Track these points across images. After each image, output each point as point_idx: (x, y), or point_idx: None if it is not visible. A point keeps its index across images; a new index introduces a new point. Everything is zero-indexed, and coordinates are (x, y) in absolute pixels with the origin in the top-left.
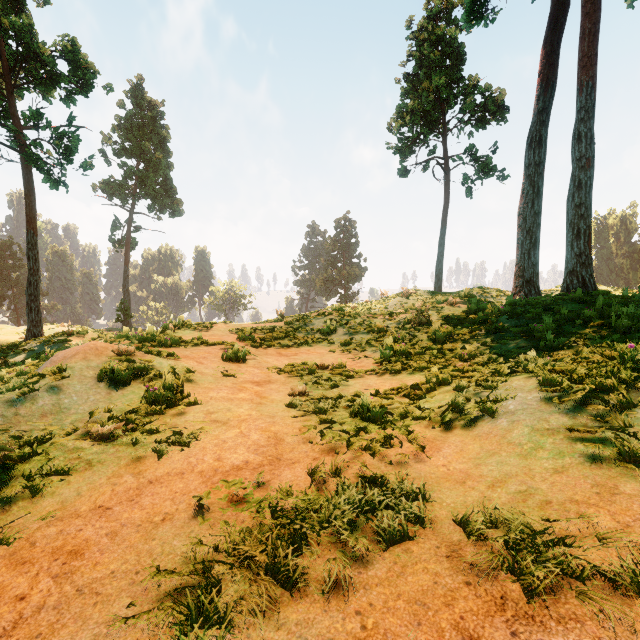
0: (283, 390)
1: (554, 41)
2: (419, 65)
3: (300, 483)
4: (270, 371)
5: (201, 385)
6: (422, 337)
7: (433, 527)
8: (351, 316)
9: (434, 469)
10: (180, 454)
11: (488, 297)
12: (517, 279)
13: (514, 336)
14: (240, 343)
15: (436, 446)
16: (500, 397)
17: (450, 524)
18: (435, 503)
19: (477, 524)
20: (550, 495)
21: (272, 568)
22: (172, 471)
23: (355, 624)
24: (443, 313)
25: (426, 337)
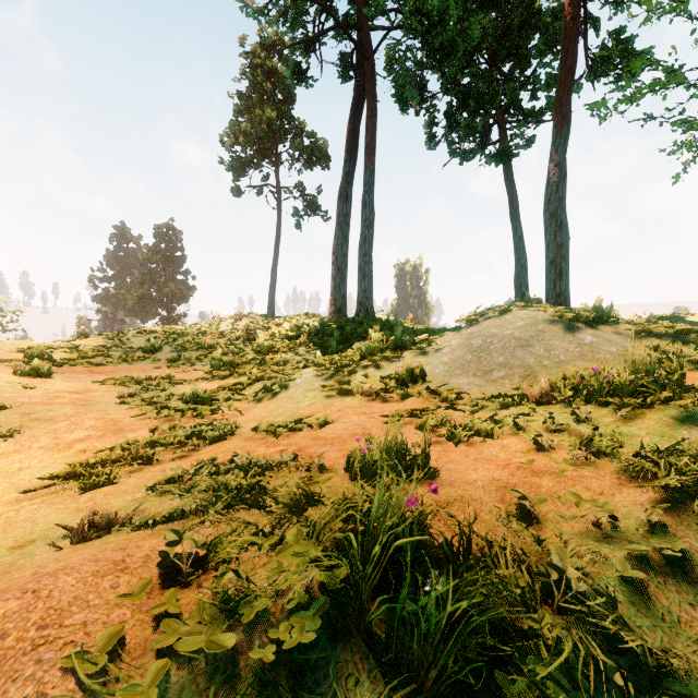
0: (109, 395)
1: (356, 121)
2: (253, 88)
3: (145, 436)
4: (87, 384)
5: (1, 395)
6: (249, 351)
7: (239, 435)
8: (179, 334)
9: (245, 418)
10: (6, 442)
11: (311, 322)
12: (332, 307)
13: (317, 347)
14: (32, 361)
15: (249, 410)
16: (293, 378)
17: (249, 432)
18: (243, 428)
19: (262, 426)
20: (304, 413)
21: (136, 459)
22: (5, 452)
23: (192, 462)
24: (269, 332)
25: (253, 351)
